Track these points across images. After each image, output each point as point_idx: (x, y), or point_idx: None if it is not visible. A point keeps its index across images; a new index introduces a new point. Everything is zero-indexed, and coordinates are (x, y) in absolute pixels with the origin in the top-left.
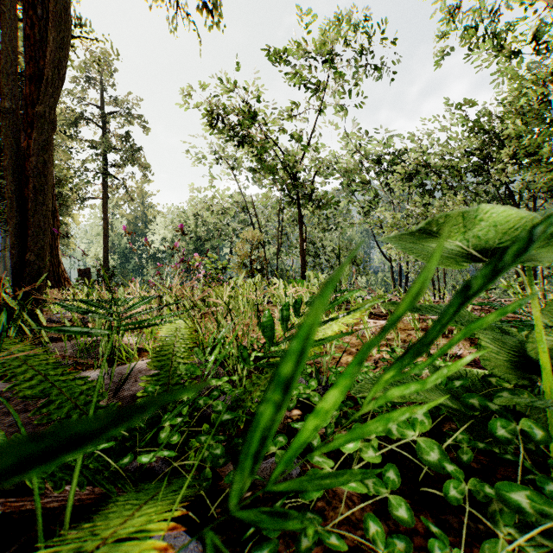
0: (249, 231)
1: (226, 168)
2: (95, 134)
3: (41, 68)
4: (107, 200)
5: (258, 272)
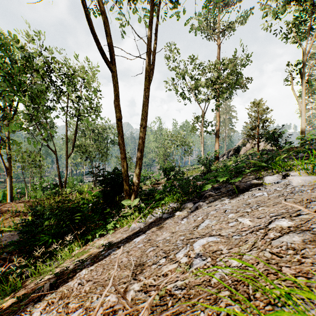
0: None
1: None
2: None
3: None
4: None
5: None
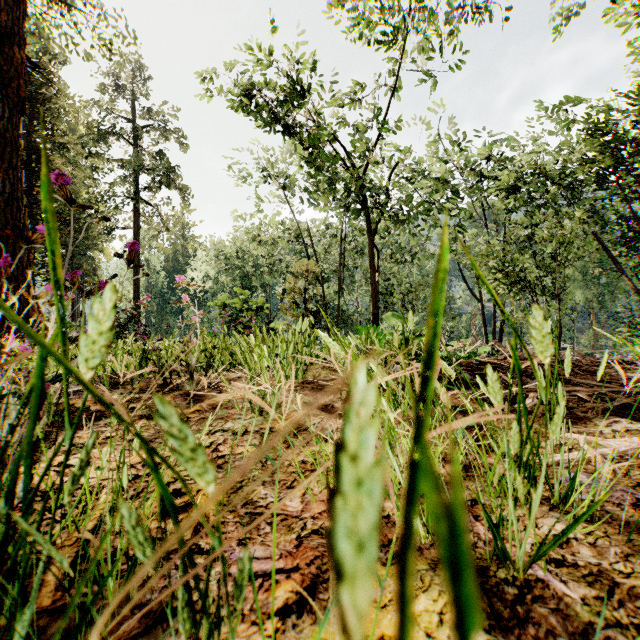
0: (302, 262)
1: (277, 189)
2: (125, 153)
3: (3, 26)
4: (138, 230)
5: (315, 315)
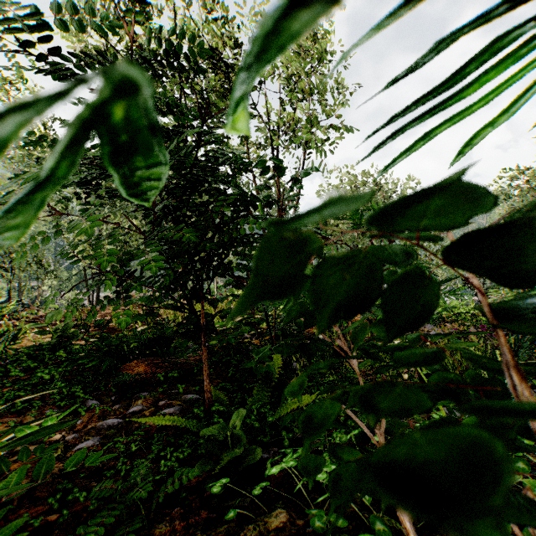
0: None
1: None
2: None
3: None
4: None
5: None
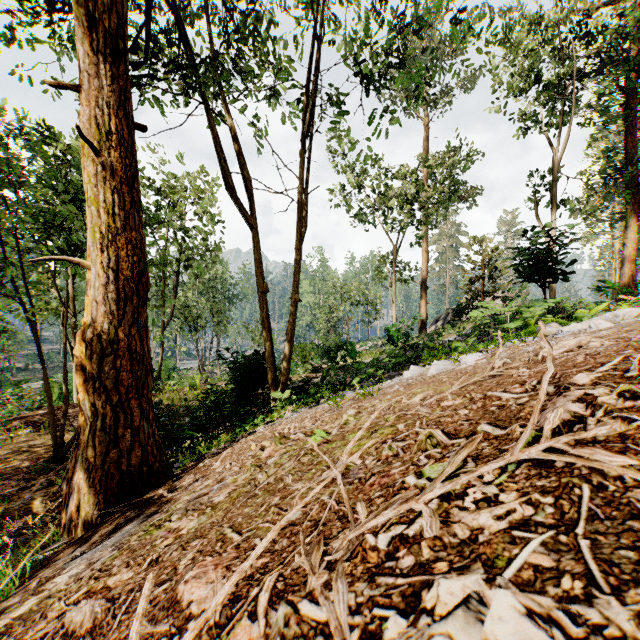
0: None
1: None
2: None
3: None
4: None
5: None
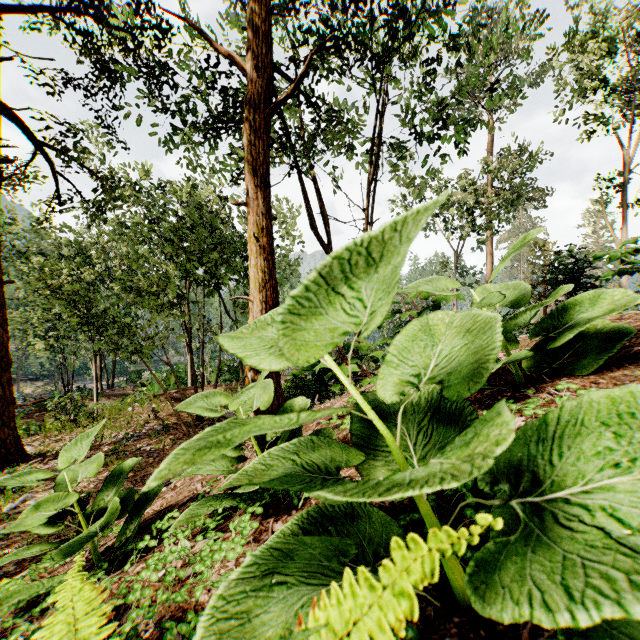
0: None
1: None
2: None
3: None
4: None
5: None
